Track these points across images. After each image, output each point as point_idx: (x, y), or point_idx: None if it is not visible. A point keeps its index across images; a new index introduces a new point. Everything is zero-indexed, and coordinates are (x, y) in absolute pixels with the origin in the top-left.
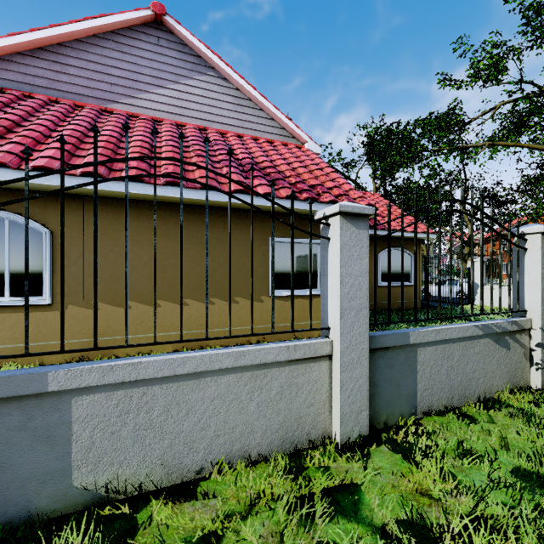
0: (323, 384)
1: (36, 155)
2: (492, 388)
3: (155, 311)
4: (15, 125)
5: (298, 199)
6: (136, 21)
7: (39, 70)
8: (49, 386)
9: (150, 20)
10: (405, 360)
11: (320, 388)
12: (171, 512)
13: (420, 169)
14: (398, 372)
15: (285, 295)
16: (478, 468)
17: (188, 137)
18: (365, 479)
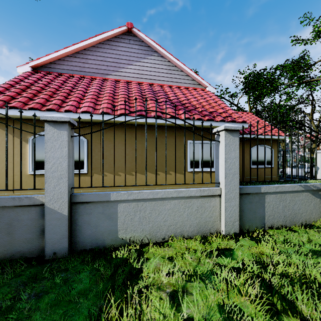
0: (216, 208)
1: (81, 105)
2: (310, 219)
3: (146, 172)
4: (70, 91)
5: (203, 120)
6: (119, 33)
7: (76, 63)
8: (111, 198)
9: (125, 31)
10: (259, 200)
11: (215, 209)
12: (156, 248)
13: (279, 96)
14: (254, 206)
15: (195, 171)
16: (293, 248)
17: (144, 90)
18: (236, 246)
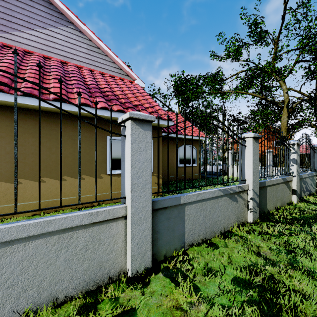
0: (120, 236)
1: None
2: (228, 225)
3: None
4: None
5: (125, 112)
6: None
7: None
8: None
9: None
10: (178, 214)
11: (118, 239)
12: None
13: (202, 102)
14: (173, 222)
15: (117, 173)
16: (214, 281)
17: (51, 66)
18: (140, 305)
